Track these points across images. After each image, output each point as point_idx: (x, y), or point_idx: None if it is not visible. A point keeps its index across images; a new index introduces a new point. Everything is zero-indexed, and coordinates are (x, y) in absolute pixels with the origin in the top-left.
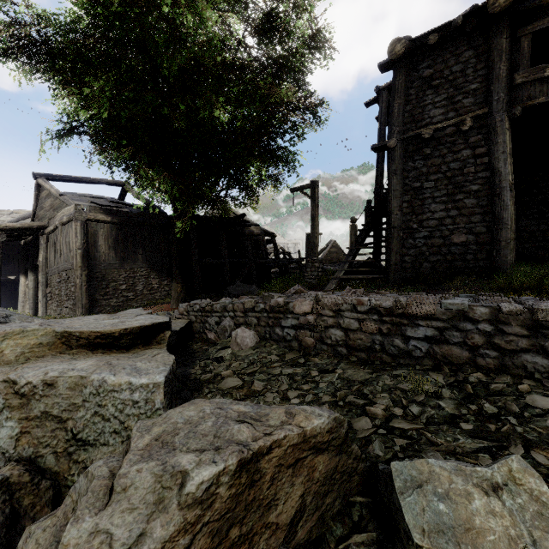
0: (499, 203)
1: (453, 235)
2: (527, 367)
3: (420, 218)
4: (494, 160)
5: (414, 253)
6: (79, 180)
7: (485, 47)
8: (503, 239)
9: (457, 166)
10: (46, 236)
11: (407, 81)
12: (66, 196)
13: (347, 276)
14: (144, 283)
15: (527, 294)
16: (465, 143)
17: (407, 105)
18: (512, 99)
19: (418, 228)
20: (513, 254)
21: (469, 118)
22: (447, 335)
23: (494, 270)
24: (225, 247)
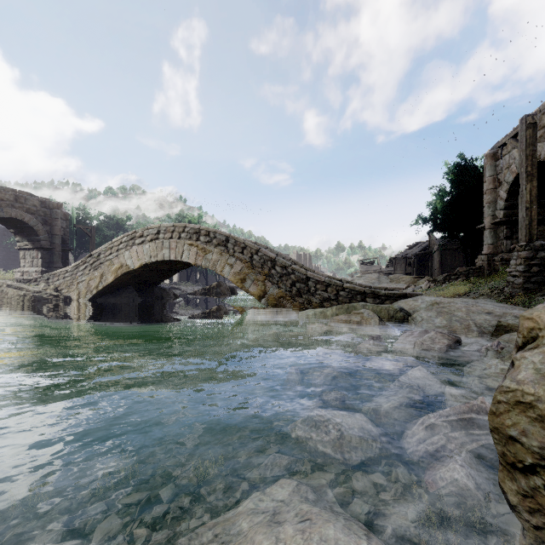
0: None
1: None
2: None
3: None
4: None
5: None
6: None
7: None
8: None
9: None
10: (431, 255)
11: None
12: (436, 240)
13: None
14: None
15: None
16: None
17: None
18: None
19: None
20: None
21: None
22: None
23: None
24: None
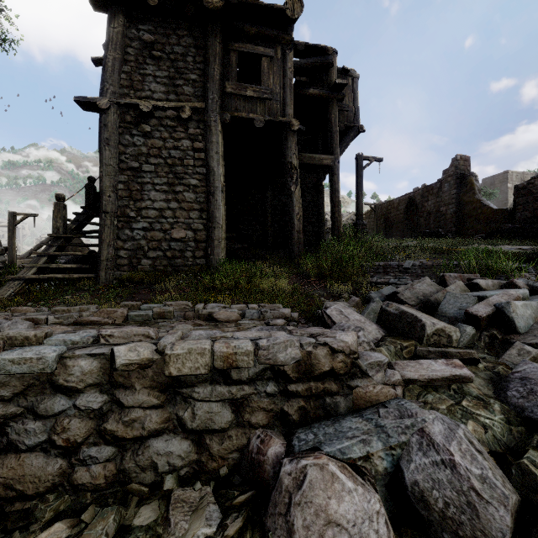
0: (213, 202)
1: (173, 229)
2: (158, 465)
3: (139, 205)
4: (210, 158)
5: (132, 247)
6: None
7: (204, 43)
8: (217, 238)
9: (178, 155)
10: None
11: (126, 35)
12: None
13: (38, 275)
14: None
15: (225, 295)
16: (185, 133)
17: (124, 64)
18: (224, 105)
19: (136, 217)
20: (224, 253)
21: (188, 107)
22: (12, 435)
23: (209, 268)
24: None
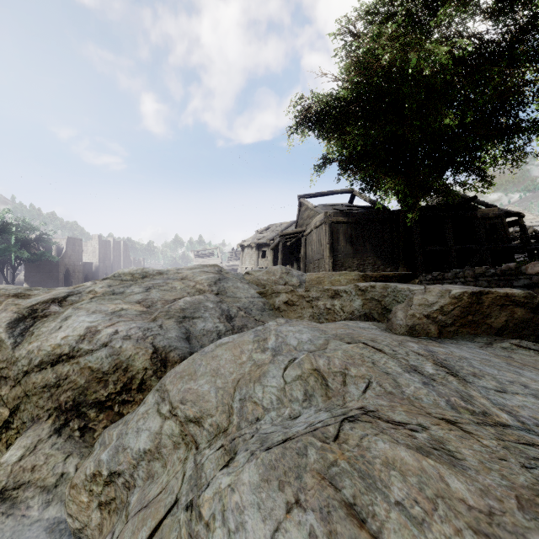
0: None
1: None
2: None
3: None
4: None
5: None
6: (323, 194)
7: None
8: None
9: None
10: (305, 237)
11: None
12: (317, 207)
13: None
14: (371, 269)
15: None
16: None
17: None
18: None
19: None
20: None
21: None
22: None
23: None
24: (450, 234)
